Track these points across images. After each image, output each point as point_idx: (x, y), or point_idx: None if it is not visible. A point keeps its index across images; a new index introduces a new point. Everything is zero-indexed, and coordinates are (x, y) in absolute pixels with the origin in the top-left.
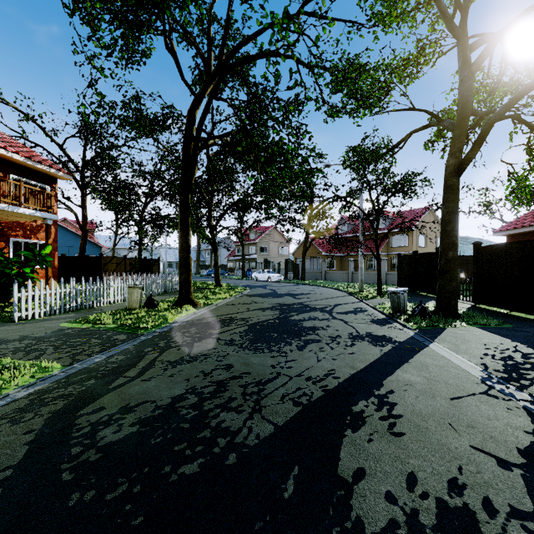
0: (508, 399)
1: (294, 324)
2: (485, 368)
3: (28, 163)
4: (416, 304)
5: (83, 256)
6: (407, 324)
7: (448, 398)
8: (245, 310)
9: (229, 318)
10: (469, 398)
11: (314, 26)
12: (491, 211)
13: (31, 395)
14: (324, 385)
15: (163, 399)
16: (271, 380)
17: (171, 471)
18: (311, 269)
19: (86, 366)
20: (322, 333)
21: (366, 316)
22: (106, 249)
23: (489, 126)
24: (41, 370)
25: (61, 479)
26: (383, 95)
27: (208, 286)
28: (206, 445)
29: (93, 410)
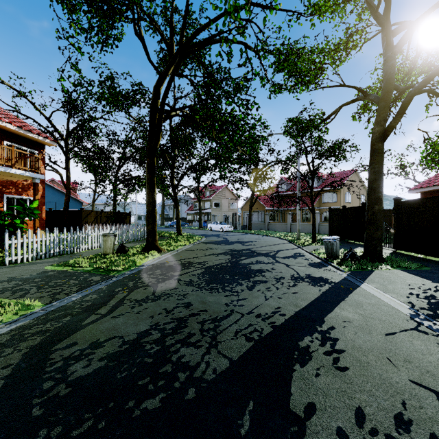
0: (437, 334)
1: (244, 267)
2: (412, 306)
3: (20, 131)
4: (346, 250)
5: (67, 210)
6: (340, 267)
7: (383, 334)
8: (202, 255)
9: (189, 262)
10: (402, 334)
11: (262, 8)
12: (405, 173)
13: (12, 331)
14: (273, 322)
15: (129, 334)
16: (225, 317)
17: (134, 406)
18: (256, 221)
19: (64, 304)
20: (268, 275)
21: (304, 260)
22: (86, 204)
23: (409, 98)
24: (23, 307)
25: (31, 414)
26: (318, 74)
27: (170, 235)
28: (167, 380)
29: (66, 345)
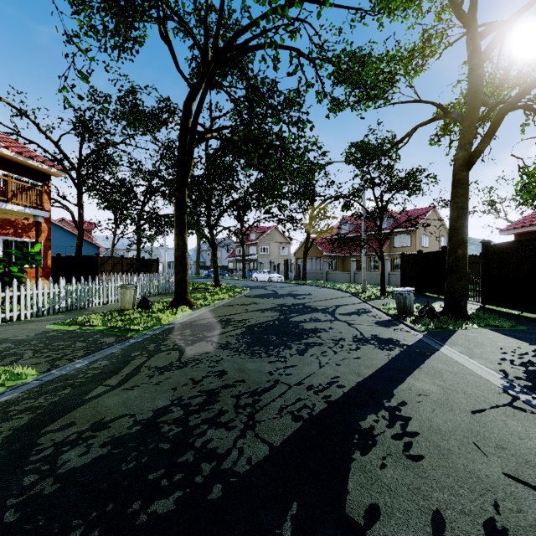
0: None
1: (295, 326)
2: (505, 375)
3: (19, 158)
4: (422, 304)
5: (79, 256)
6: (414, 326)
7: (469, 411)
8: (244, 311)
9: (226, 319)
10: (492, 411)
11: None
12: (495, 210)
13: None
14: (328, 396)
15: (143, 412)
16: (268, 390)
17: (140, 510)
18: (312, 269)
19: (64, 373)
20: (324, 335)
21: (370, 317)
22: (104, 249)
23: (501, 116)
24: (12, 377)
25: (2, 520)
26: (387, 86)
27: (207, 287)
28: (187, 473)
29: (61, 426)
